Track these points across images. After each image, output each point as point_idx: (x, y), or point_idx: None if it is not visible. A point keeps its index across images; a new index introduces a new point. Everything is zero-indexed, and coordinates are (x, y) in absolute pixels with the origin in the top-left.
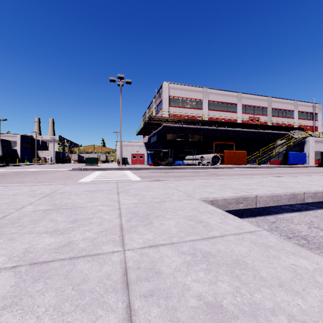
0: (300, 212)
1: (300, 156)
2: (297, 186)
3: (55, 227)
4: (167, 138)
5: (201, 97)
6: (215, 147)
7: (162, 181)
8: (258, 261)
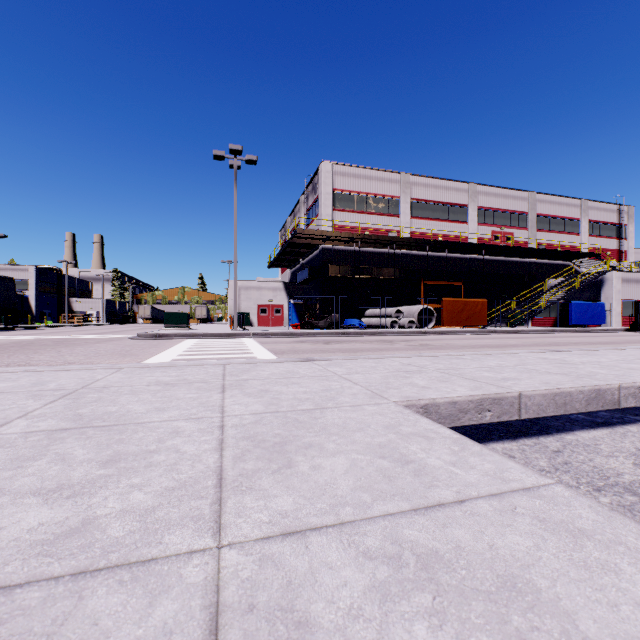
0: (610, 427)
1: (593, 309)
2: (601, 373)
3: (62, 477)
4: (330, 274)
5: (396, 191)
6: (424, 291)
7: (319, 361)
8: (564, 581)
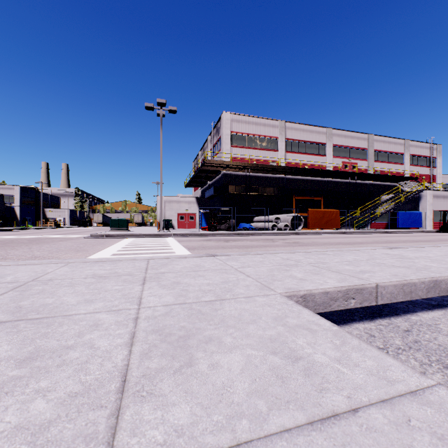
0: (443, 309)
1: (414, 216)
2: (433, 266)
3: None
4: (228, 191)
5: (275, 133)
6: (295, 204)
7: (220, 256)
8: None
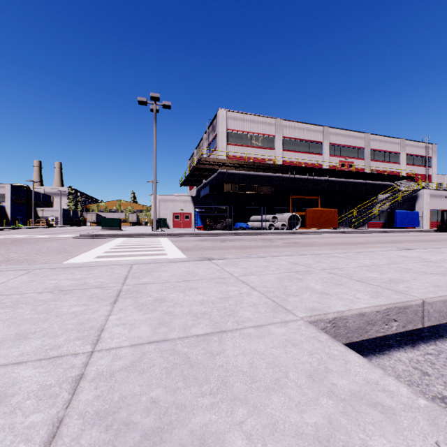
0: None
1: (411, 216)
2: None
3: None
4: (225, 190)
5: (272, 131)
6: (292, 203)
7: (217, 260)
8: None
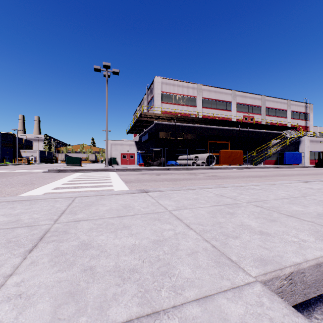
0: None
1: (296, 156)
2: None
3: None
4: (159, 136)
5: (194, 93)
6: (209, 146)
7: (152, 193)
8: None
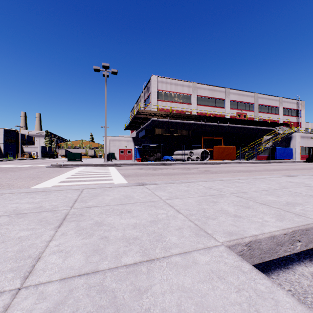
0: None
1: (287, 151)
2: None
3: None
4: (156, 133)
5: (189, 91)
6: (203, 142)
7: (149, 185)
8: None
